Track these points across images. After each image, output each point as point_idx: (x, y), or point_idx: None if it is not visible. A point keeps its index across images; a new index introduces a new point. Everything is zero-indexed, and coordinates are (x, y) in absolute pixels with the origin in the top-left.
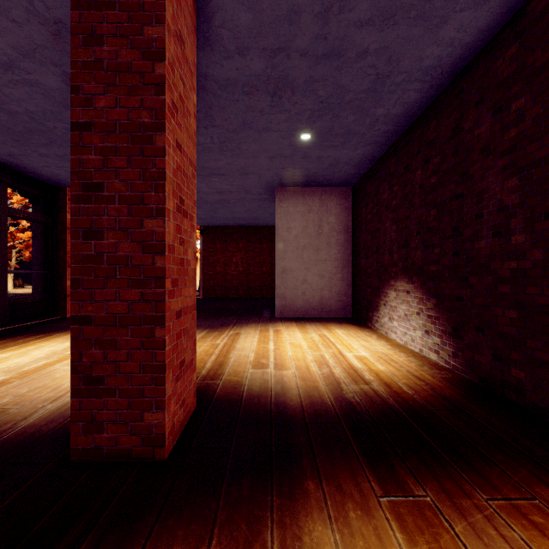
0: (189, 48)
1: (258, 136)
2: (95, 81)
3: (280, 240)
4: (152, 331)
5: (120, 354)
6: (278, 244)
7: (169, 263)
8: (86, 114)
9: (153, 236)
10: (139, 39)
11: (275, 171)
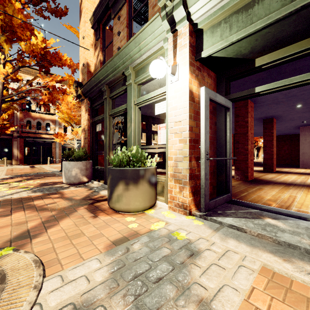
0: (275, 127)
1: (289, 123)
2: (265, 136)
3: (301, 143)
4: (272, 159)
5: (268, 162)
6: (300, 145)
7: (273, 153)
8: (264, 139)
9: (272, 150)
10: (270, 132)
11: (297, 125)
